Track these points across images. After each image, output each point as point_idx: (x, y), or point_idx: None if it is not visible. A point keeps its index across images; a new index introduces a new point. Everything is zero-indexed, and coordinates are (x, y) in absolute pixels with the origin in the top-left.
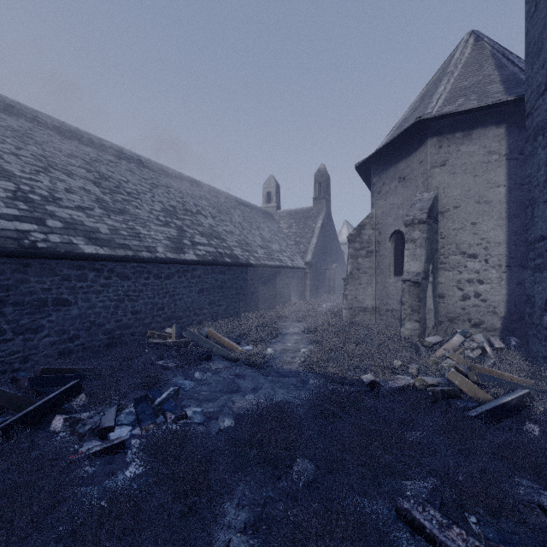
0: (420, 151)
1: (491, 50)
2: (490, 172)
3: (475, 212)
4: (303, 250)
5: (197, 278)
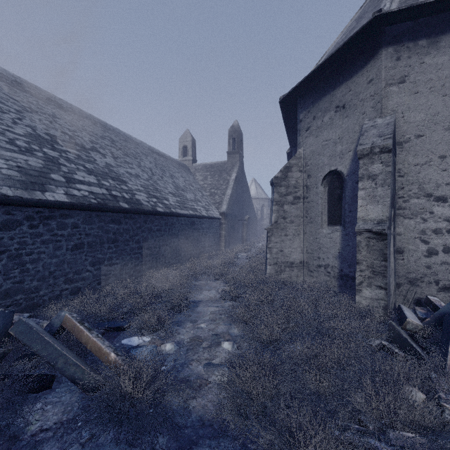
0: (368, 68)
1: None
2: None
3: (444, 142)
4: (218, 201)
5: (69, 228)
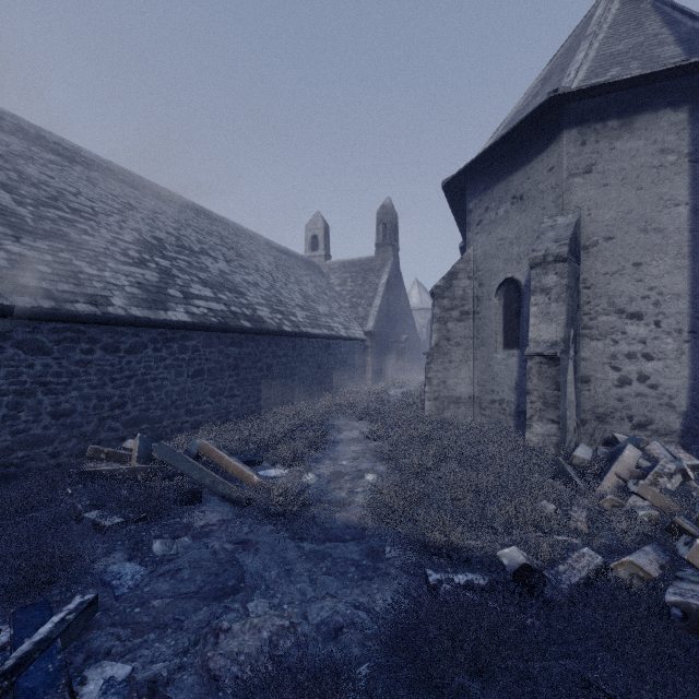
0: (549, 152)
1: (652, 3)
2: (663, 182)
3: (640, 246)
4: (363, 315)
5: (190, 352)
